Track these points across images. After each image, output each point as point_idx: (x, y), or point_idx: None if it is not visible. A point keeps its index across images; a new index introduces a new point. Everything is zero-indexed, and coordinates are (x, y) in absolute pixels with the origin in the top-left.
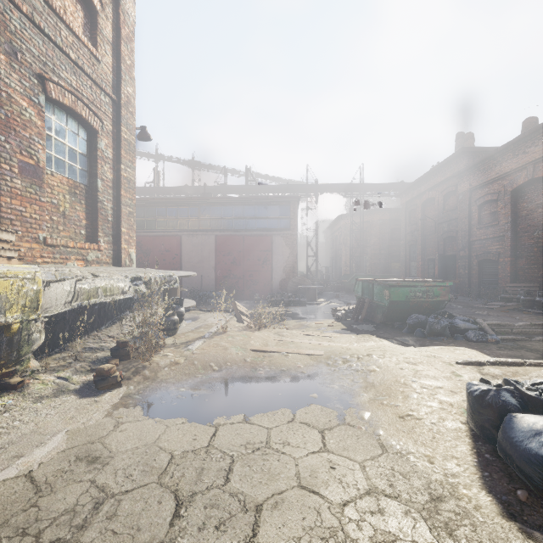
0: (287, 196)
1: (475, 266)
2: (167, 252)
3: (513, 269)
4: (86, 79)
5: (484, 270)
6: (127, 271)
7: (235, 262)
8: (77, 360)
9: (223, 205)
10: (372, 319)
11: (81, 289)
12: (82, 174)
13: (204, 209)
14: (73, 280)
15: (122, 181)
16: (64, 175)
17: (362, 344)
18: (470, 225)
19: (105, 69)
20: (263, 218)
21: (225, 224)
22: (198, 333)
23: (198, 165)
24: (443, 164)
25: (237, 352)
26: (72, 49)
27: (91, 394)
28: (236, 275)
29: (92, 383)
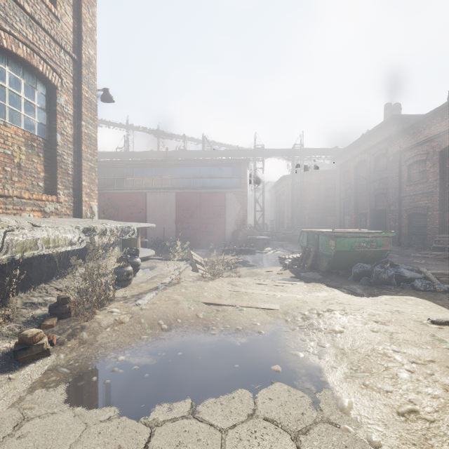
0: (238, 158)
1: (405, 219)
2: (134, 207)
3: (441, 221)
4: (43, 34)
5: (413, 222)
6: (82, 221)
7: (193, 216)
8: (9, 319)
9: (183, 166)
10: (317, 267)
11: (12, 241)
12: (41, 128)
13: (166, 169)
14: (1, 230)
15: (83, 137)
16: (20, 127)
17: (315, 295)
18: (400, 182)
19: (65, 28)
20: (217, 177)
21: (184, 183)
22: (152, 283)
23: (162, 134)
24: (374, 130)
25: (189, 306)
26: (28, 2)
27: (6, 369)
28: (194, 227)
29: (13, 353)
